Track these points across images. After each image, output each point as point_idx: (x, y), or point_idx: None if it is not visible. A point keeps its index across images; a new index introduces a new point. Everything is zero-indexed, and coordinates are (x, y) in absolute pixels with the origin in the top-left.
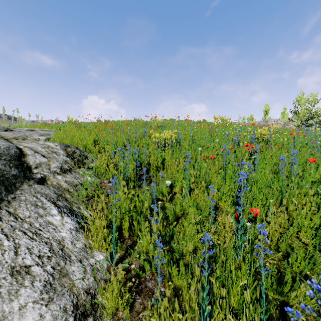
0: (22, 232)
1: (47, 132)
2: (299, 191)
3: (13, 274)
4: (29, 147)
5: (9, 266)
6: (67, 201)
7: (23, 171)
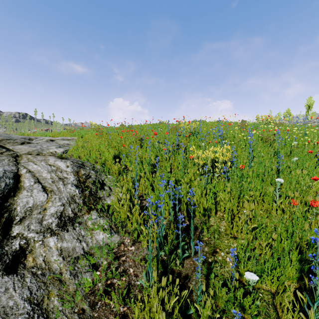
0: None
1: (67, 142)
2: None
3: None
4: (32, 171)
5: None
6: None
7: None
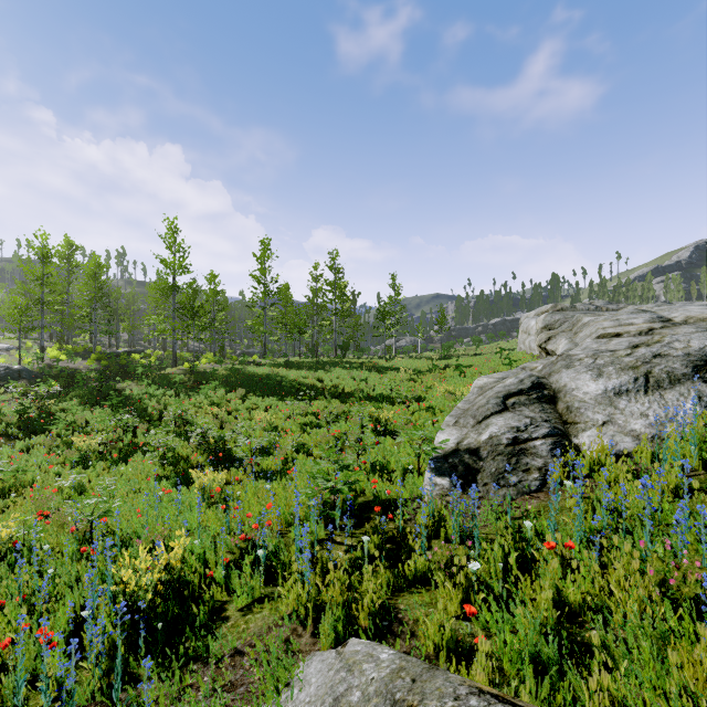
0: (657, 403)
1: None
2: None
3: (640, 415)
4: None
5: (641, 412)
6: None
7: (697, 371)
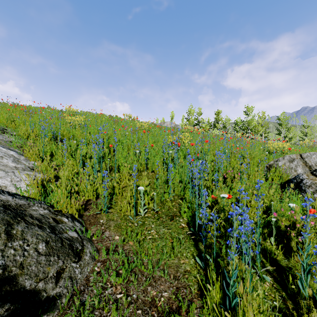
0: None
1: None
2: (139, 146)
3: None
4: None
5: None
6: (5, 146)
7: None
